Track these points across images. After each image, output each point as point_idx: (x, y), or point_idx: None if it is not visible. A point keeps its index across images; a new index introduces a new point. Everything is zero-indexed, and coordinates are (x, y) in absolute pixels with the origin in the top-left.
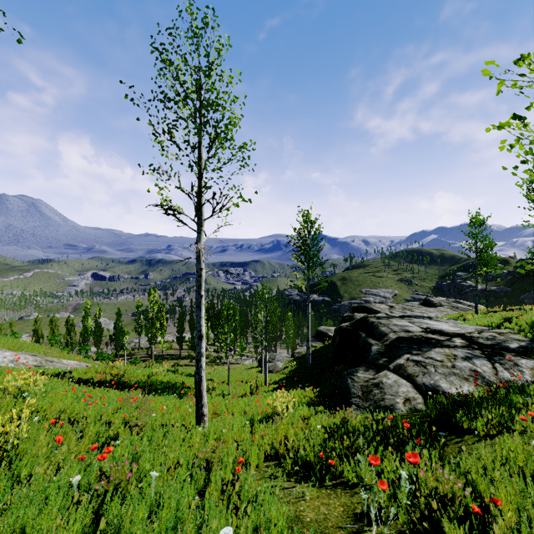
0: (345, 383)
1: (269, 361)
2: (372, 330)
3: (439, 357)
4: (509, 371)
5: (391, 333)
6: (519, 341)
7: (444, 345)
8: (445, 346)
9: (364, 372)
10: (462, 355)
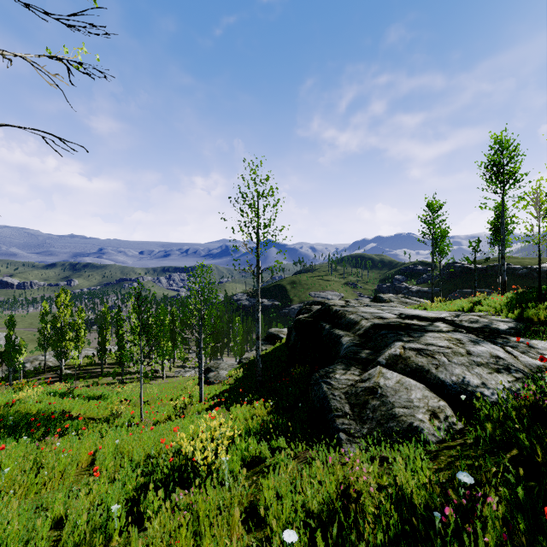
0: (317, 392)
1: (212, 371)
2: (338, 320)
3: (440, 343)
4: (529, 355)
5: (364, 320)
6: (505, 322)
7: (429, 330)
8: (434, 331)
9: (344, 372)
10: (466, 339)
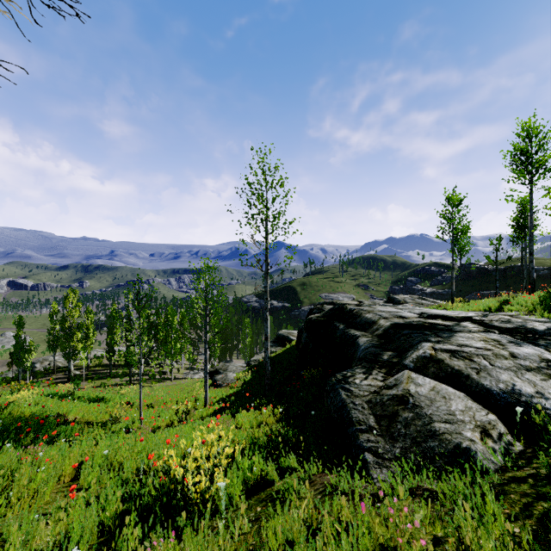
0: (334, 399)
1: (220, 373)
2: (353, 319)
3: (476, 344)
4: None
5: (382, 319)
6: (542, 323)
7: (457, 330)
8: (463, 331)
9: (364, 376)
10: (505, 340)
